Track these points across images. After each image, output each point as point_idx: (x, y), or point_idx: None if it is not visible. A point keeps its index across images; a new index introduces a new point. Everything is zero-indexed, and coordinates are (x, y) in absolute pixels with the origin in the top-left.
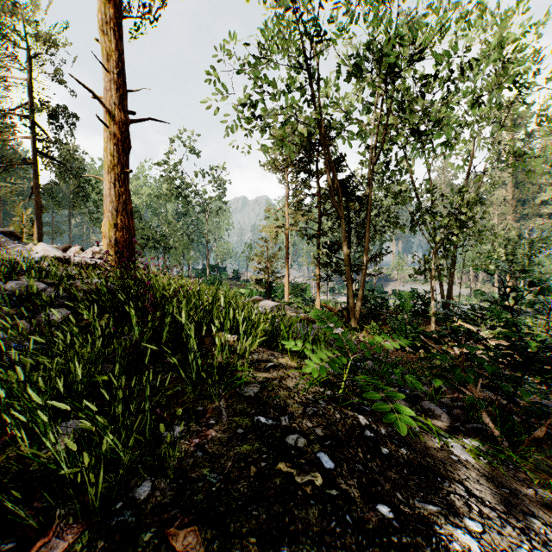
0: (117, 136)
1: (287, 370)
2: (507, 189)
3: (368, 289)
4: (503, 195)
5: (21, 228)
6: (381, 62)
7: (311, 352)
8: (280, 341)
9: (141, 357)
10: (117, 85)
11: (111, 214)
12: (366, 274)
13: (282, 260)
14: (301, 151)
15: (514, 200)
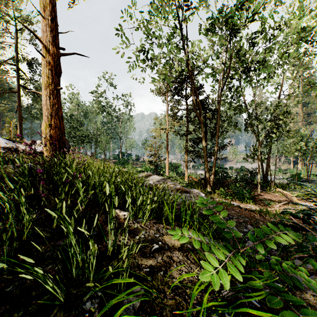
0: (51, 64)
1: (171, 252)
2: (298, 107)
3: (217, 167)
4: (296, 110)
5: (10, 130)
6: (227, 23)
7: (198, 246)
8: (164, 214)
9: (38, 238)
10: (51, 28)
11: (47, 117)
12: (217, 158)
13: (164, 149)
14: (176, 82)
15: (302, 113)
